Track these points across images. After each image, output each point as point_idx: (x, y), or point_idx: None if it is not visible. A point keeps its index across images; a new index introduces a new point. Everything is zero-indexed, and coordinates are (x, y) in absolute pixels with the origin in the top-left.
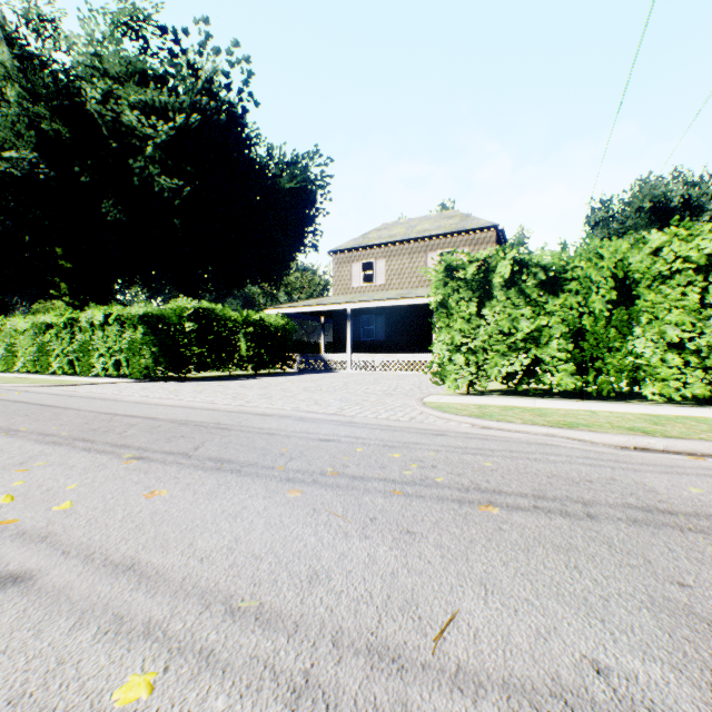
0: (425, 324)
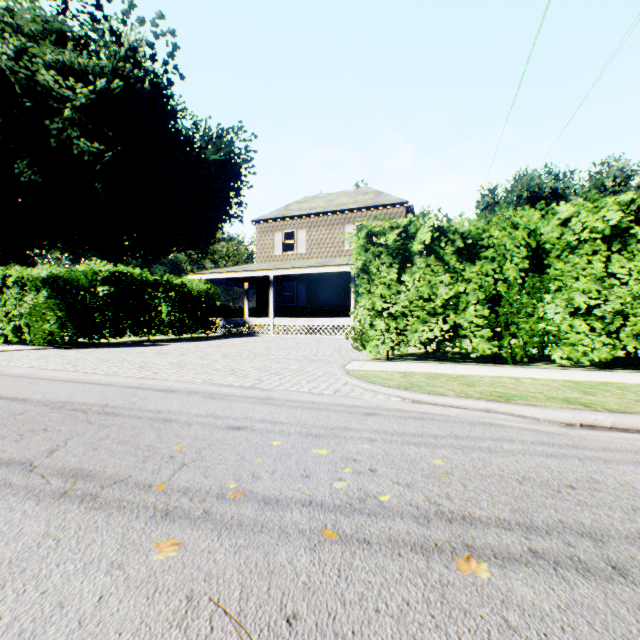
0: (343, 291)
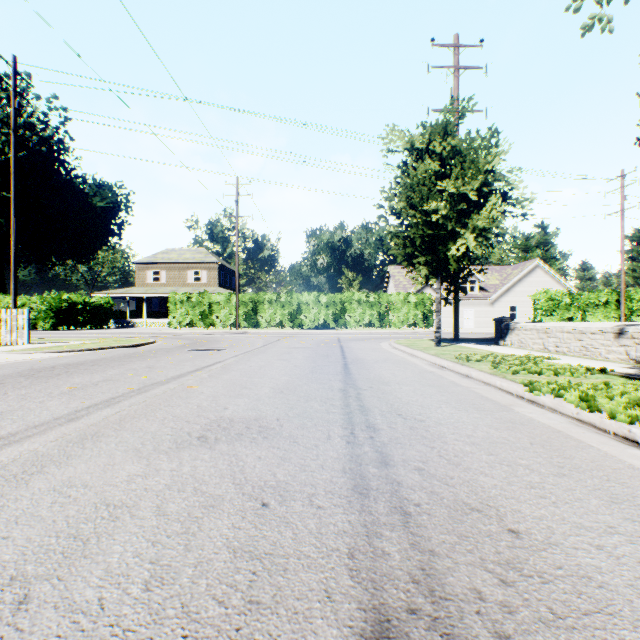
0: None
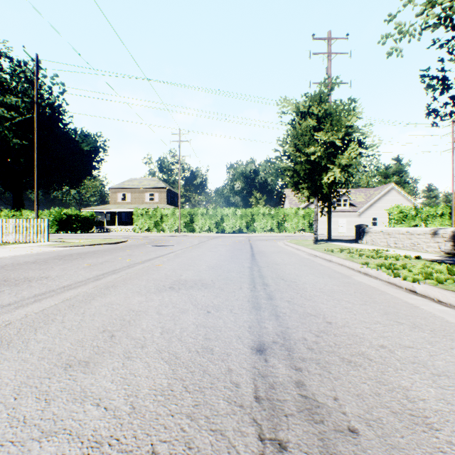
0: None
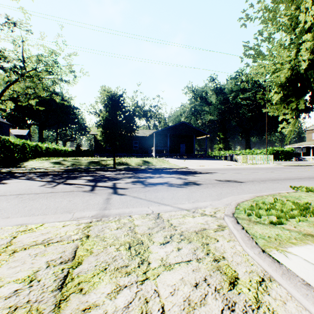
0: None
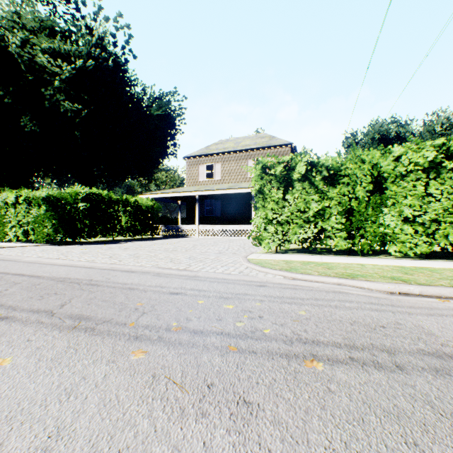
0: (247, 206)
